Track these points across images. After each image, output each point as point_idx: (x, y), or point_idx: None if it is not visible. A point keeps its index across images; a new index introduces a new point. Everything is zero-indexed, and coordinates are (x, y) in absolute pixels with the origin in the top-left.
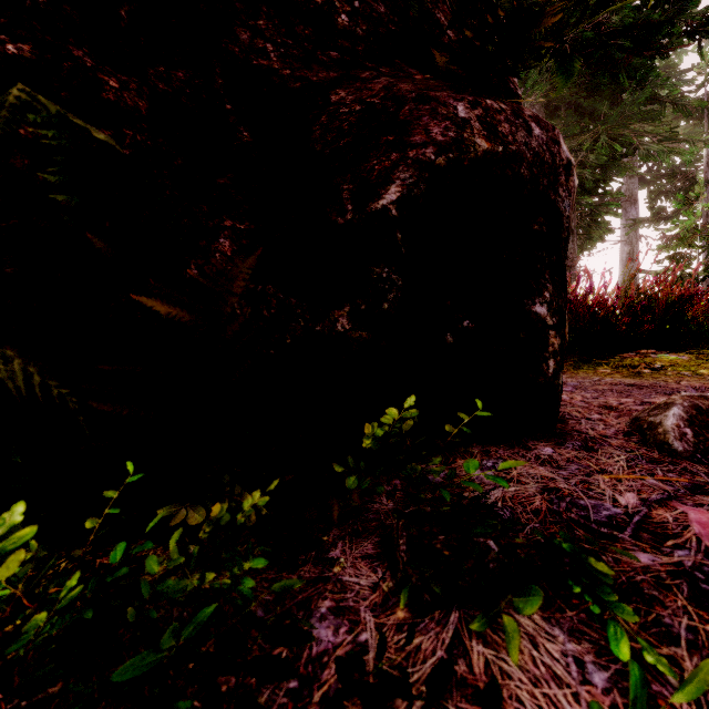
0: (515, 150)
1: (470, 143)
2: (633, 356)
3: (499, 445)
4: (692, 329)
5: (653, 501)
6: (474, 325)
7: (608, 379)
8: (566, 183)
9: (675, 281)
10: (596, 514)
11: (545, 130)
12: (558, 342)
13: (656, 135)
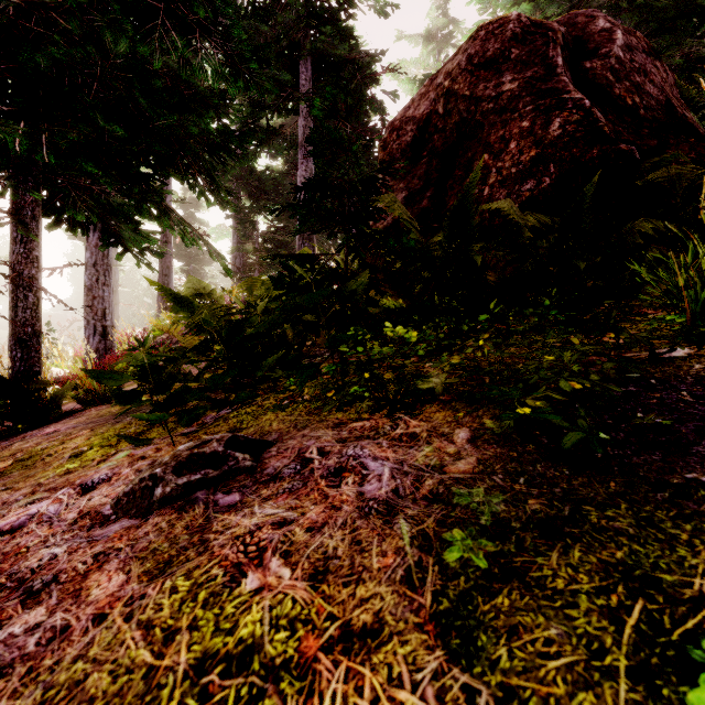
0: None
1: None
2: None
3: None
4: None
5: None
6: None
7: None
8: None
9: None
10: None
11: None
12: None
13: None
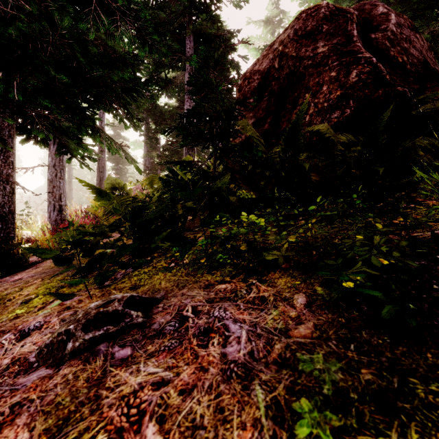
0: None
1: None
2: None
3: None
4: None
5: None
6: None
7: None
8: None
9: None
10: None
11: None
12: None
13: None
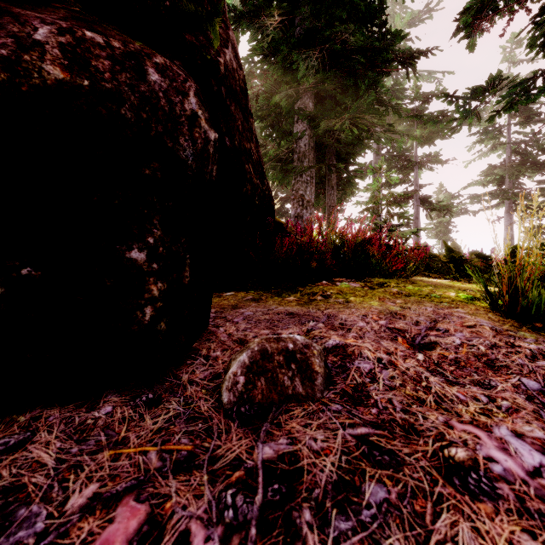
0: (111, 88)
1: (31, 67)
2: (324, 284)
3: (67, 406)
4: (373, 263)
5: (105, 498)
6: (41, 272)
7: (280, 308)
8: (190, 133)
9: (366, 228)
10: (6, 539)
11: (170, 79)
12: (162, 288)
13: (382, 127)
